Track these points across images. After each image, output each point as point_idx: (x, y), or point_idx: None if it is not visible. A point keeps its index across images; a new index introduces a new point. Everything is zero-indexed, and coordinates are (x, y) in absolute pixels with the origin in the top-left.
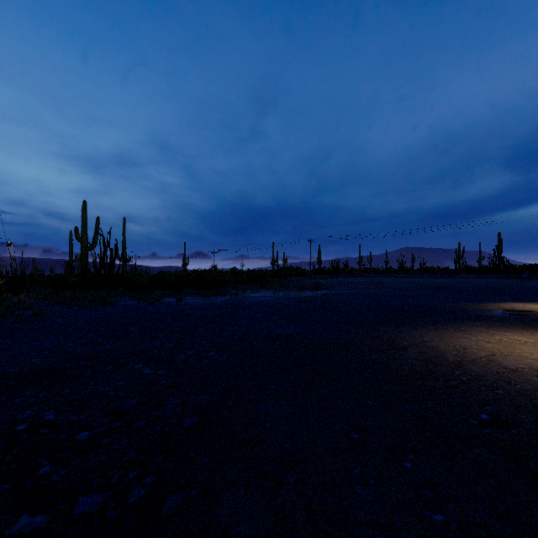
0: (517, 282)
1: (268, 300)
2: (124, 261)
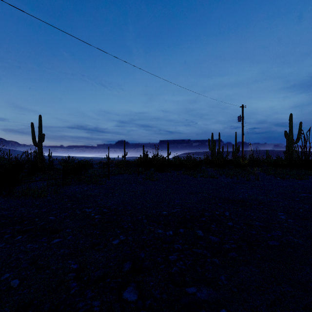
0: None
1: None
2: None
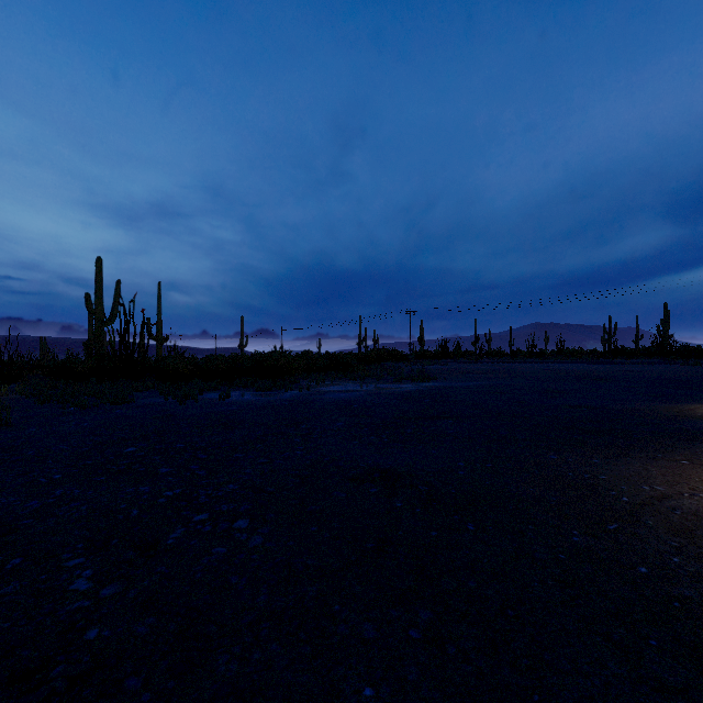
0: (702, 369)
1: (354, 397)
2: (160, 340)
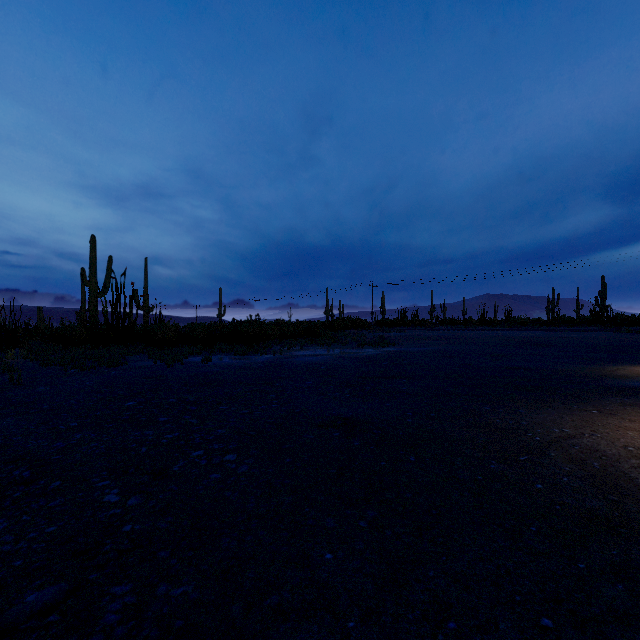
0: (633, 336)
1: (321, 360)
2: (146, 310)
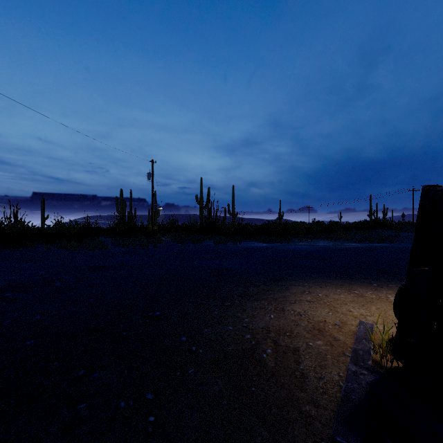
0: None
1: (302, 248)
2: (233, 215)
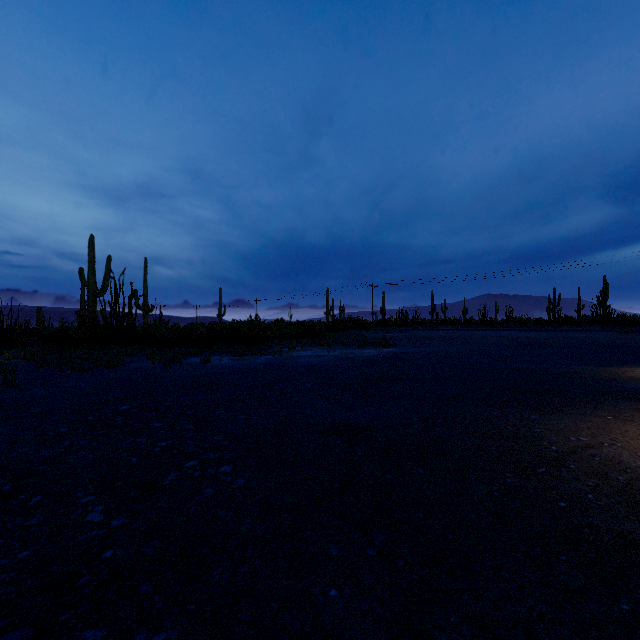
0: (637, 336)
1: (322, 361)
2: (146, 310)
